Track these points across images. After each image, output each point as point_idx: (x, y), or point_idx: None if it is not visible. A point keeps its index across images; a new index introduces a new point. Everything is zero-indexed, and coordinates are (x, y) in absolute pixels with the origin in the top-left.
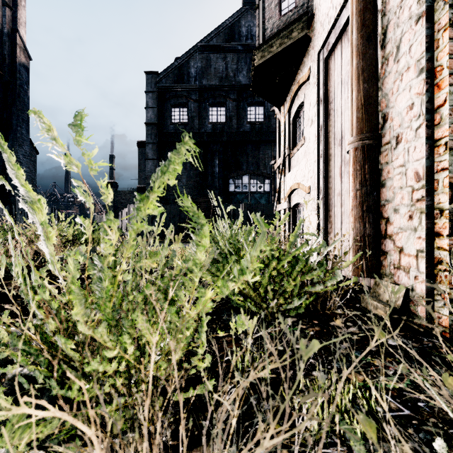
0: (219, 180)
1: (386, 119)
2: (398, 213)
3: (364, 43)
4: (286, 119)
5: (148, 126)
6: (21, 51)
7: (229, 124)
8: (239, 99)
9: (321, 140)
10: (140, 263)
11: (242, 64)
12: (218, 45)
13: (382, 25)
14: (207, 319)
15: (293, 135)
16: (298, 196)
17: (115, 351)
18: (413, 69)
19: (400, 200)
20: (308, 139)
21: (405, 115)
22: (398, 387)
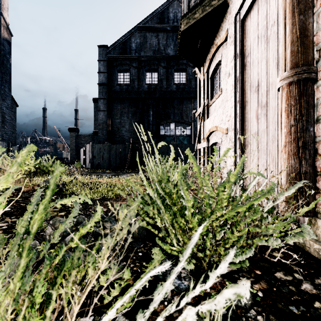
0: (153, 126)
1: None
2: None
3: None
4: (205, 76)
5: (100, 86)
6: (4, 29)
7: (160, 85)
8: (168, 66)
9: (238, 89)
10: None
11: (170, 40)
12: (152, 26)
13: None
14: None
15: (211, 89)
16: (215, 137)
17: None
18: None
19: None
20: (225, 89)
21: None
22: None
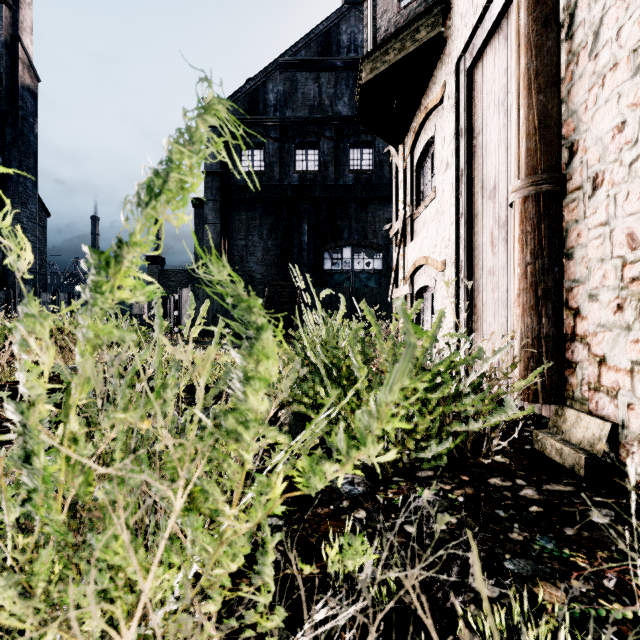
0: (310, 254)
1: (574, 150)
2: (596, 301)
3: (538, 30)
4: (407, 163)
5: (207, 176)
6: (25, 68)
7: (324, 174)
8: (338, 138)
9: (462, 192)
10: (110, 420)
11: (342, 87)
12: (308, 60)
13: (567, 1)
14: (276, 539)
15: (417, 187)
16: (425, 276)
17: (47, 637)
18: (624, 65)
19: (600, 280)
20: (442, 191)
21: (610, 142)
22: (633, 617)
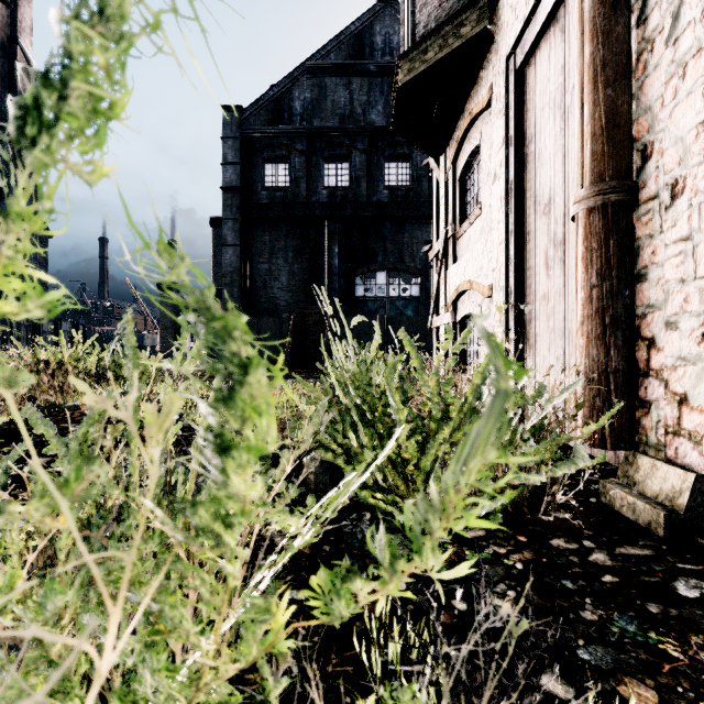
0: (340, 279)
1: (648, 154)
2: (675, 329)
3: (606, 13)
4: (449, 176)
5: (226, 192)
6: (24, 72)
7: (356, 190)
8: (371, 150)
9: (512, 207)
10: (1, 516)
11: (376, 94)
12: (338, 64)
13: None
14: (280, 685)
15: (460, 203)
16: (469, 302)
17: None
18: None
19: (680, 305)
20: (488, 206)
21: (693, 142)
22: None
